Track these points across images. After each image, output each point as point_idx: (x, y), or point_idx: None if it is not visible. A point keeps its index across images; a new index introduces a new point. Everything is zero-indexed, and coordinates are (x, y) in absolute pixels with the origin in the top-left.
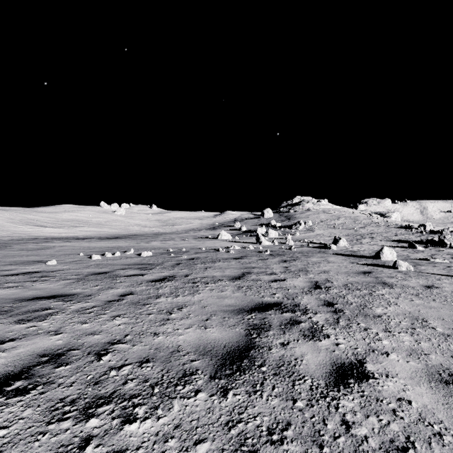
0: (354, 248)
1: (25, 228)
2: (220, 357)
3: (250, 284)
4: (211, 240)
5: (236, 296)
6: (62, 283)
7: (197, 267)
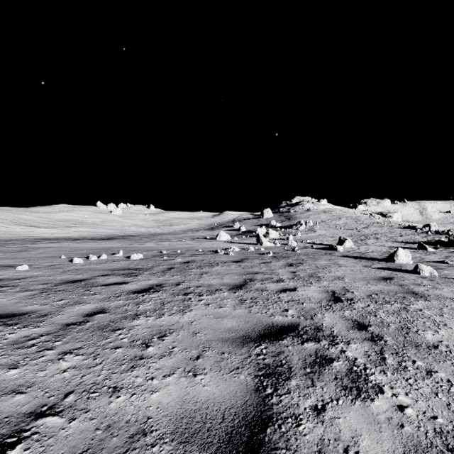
0: (362, 250)
1: (15, 229)
2: (215, 447)
3: (254, 295)
4: (210, 241)
5: (237, 314)
6: (20, 296)
7: (191, 272)
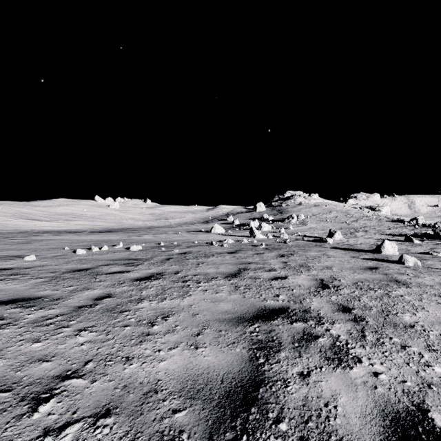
0: (351, 242)
1: (17, 222)
2: (216, 402)
3: (248, 282)
4: (205, 233)
5: (233, 298)
6: (32, 282)
7: (188, 262)
